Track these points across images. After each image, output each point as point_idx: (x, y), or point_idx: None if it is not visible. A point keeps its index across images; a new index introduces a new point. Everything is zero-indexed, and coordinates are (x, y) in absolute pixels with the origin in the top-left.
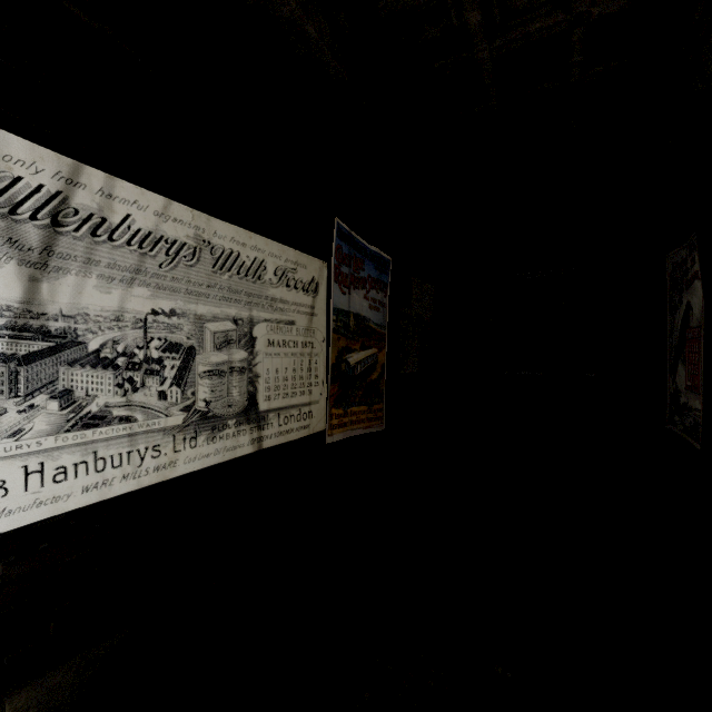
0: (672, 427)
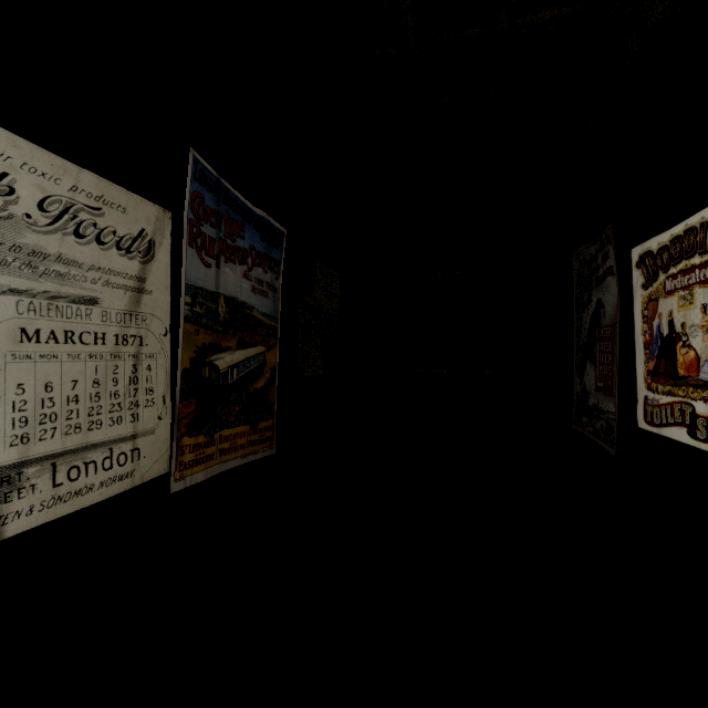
0: (579, 429)
